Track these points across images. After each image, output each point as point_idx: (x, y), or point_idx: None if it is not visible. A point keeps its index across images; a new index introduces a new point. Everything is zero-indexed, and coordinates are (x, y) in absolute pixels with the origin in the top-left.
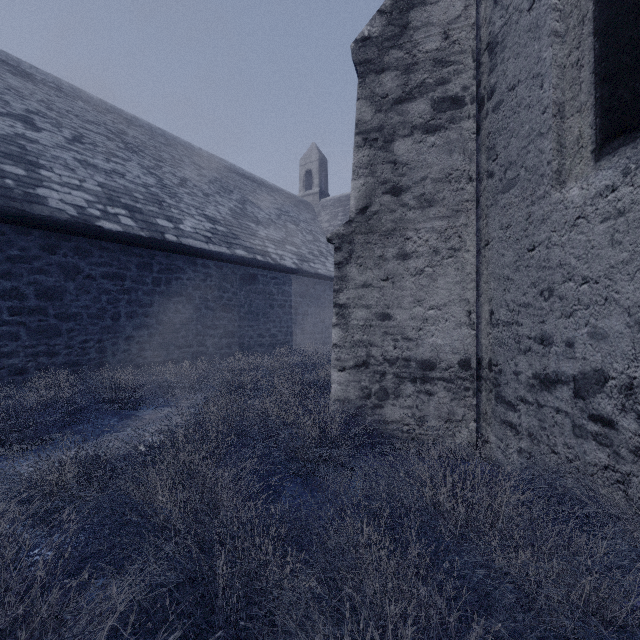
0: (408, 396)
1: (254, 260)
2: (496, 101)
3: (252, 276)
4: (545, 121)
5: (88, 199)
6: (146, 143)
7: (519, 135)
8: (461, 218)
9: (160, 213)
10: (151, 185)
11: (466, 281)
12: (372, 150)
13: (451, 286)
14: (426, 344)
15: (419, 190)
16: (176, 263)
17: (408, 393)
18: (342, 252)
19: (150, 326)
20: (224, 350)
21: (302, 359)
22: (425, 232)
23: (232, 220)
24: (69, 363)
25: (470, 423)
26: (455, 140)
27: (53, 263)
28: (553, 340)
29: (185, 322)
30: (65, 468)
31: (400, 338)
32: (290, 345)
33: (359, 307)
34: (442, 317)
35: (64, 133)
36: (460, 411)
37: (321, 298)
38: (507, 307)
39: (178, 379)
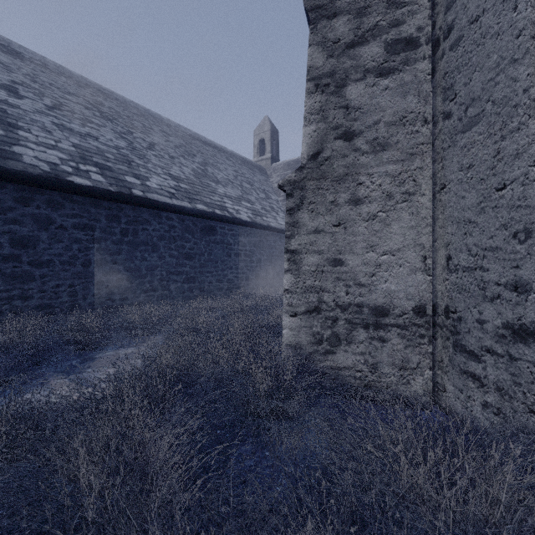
0: (360, 342)
1: (213, 214)
2: (454, 38)
3: (211, 228)
4: (520, 45)
5: (62, 157)
6: (120, 113)
7: (484, 67)
8: (416, 161)
9: (129, 171)
10: (122, 147)
11: (421, 226)
12: (324, 96)
13: (405, 231)
14: (379, 290)
15: (372, 134)
16: (142, 215)
17: (360, 339)
18: (294, 198)
19: (118, 272)
20: (186, 293)
21: (255, 302)
22: (378, 176)
23: (194, 179)
24: (42, 306)
25: (425, 371)
26: (409, 82)
27: (27, 214)
28: (532, 287)
29: (151, 268)
30: (0, 422)
31: (352, 284)
32: (245, 289)
33: (311, 253)
34: (396, 262)
35: (45, 101)
36: (415, 358)
37: (272, 248)
38: (468, 251)
39: (141, 321)
